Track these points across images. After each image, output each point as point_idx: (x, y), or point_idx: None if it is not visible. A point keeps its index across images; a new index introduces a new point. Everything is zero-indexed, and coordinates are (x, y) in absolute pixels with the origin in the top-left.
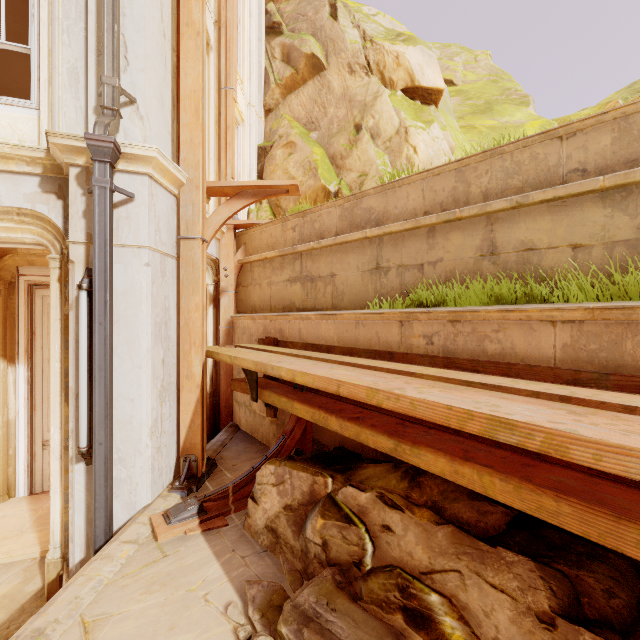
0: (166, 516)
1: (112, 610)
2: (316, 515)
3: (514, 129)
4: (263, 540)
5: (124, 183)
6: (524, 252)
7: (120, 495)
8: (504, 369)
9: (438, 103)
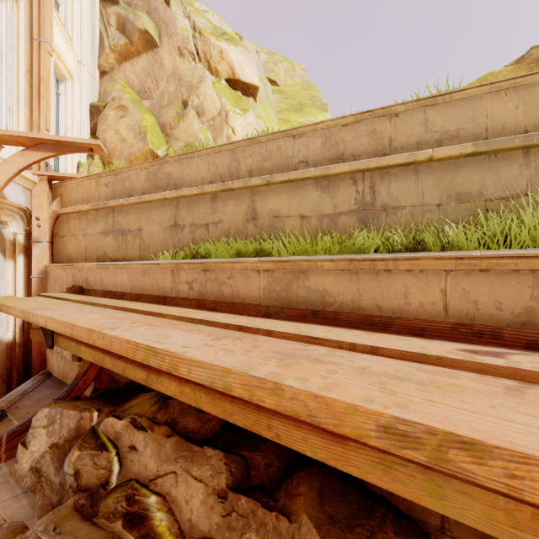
0: None
1: None
2: (74, 448)
3: None
4: (26, 482)
5: None
6: (273, 218)
7: None
8: (231, 307)
9: (256, 96)
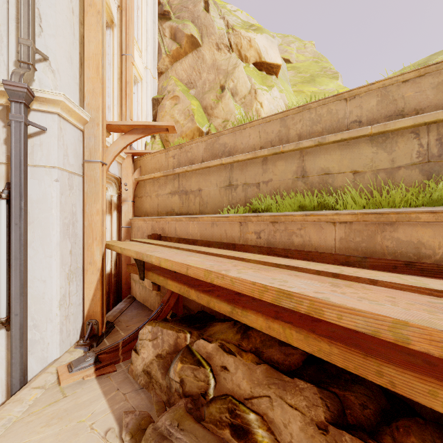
0: (69, 366)
1: (16, 441)
2: (177, 361)
3: (328, 94)
4: (141, 380)
5: (38, 119)
6: (323, 175)
7: (34, 352)
8: (304, 255)
9: (278, 74)
